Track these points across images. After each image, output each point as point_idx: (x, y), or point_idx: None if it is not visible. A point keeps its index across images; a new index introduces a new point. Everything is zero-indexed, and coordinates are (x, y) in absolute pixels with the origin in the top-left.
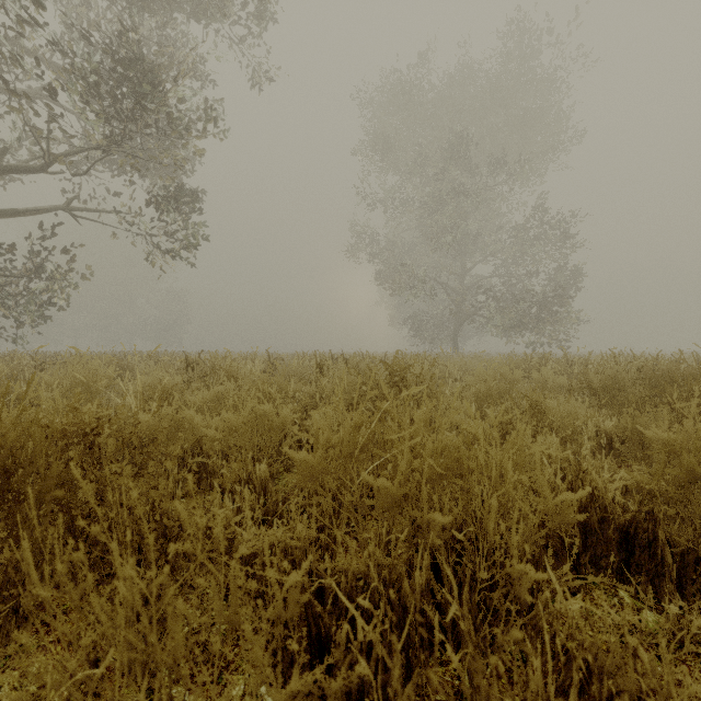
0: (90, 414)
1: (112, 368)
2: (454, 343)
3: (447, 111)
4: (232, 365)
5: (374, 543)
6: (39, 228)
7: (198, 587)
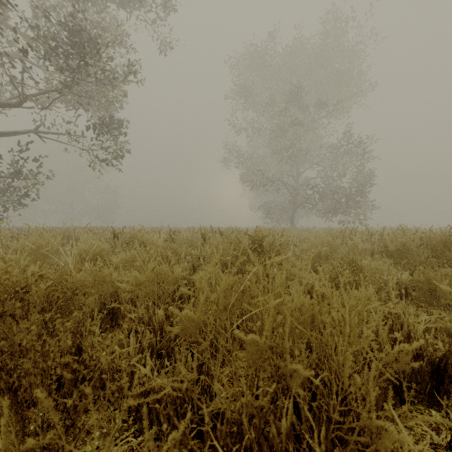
0: (20, 276)
1: (60, 238)
2: (291, 221)
3: (287, 70)
4: (144, 236)
5: (245, 395)
6: (18, 144)
7: (93, 431)
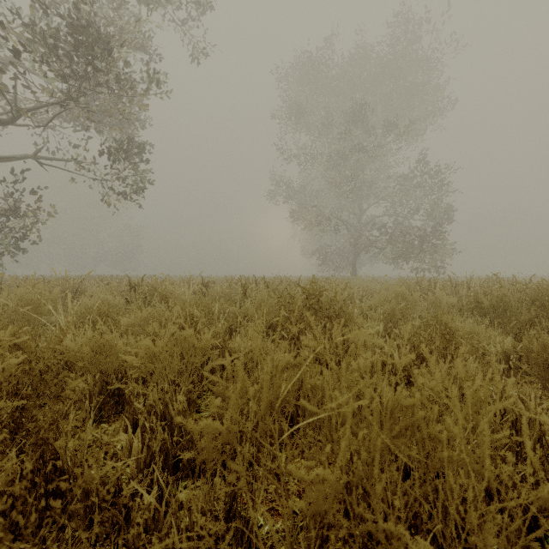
0: None
1: (56, 291)
2: (353, 268)
3: (348, 83)
4: (168, 287)
5: None
6: (12, 173)
7: None
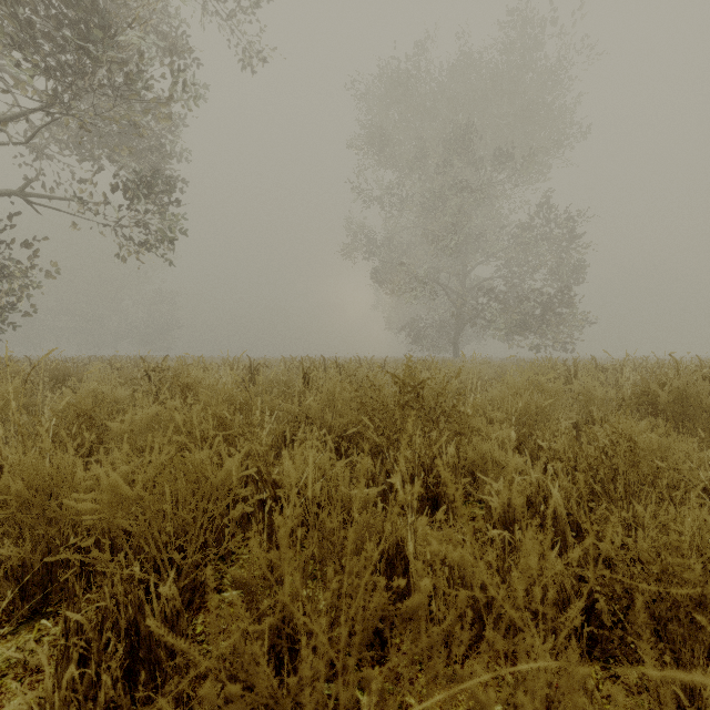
0: None
1: (18, 380)
2: (454, 347)
3: (448, 103)
4: (196, 374)
5: None
6: None
7: None
